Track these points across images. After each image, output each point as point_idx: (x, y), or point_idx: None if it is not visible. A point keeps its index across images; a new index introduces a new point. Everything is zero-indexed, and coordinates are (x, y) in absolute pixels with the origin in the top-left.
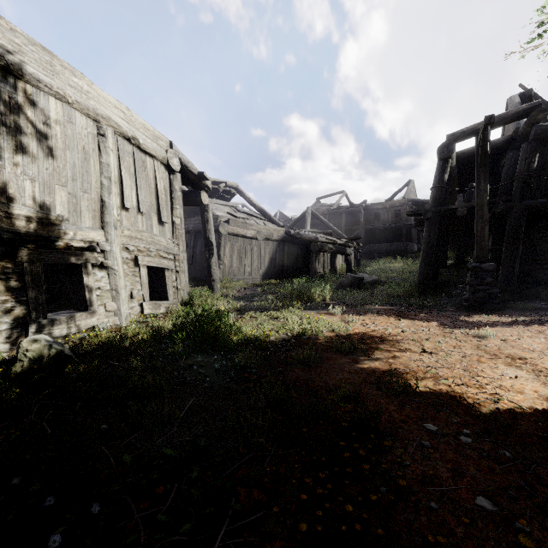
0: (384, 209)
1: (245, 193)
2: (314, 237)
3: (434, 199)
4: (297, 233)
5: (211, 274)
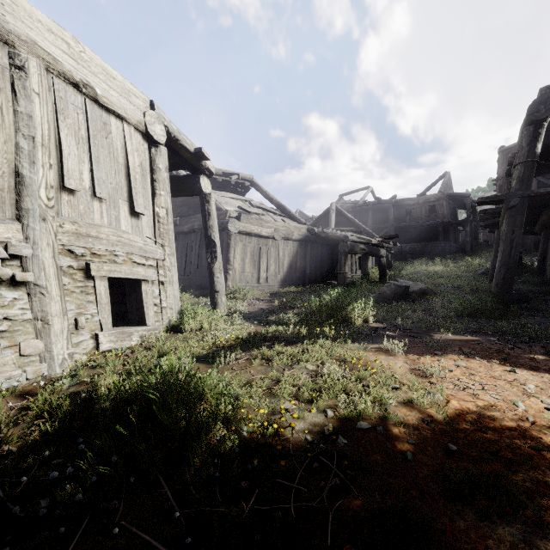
0: (416, 205)
1: (261, 187)
2: (343, 236)
3: (521, 180)
4: (322, 231)
5: (213, 283)
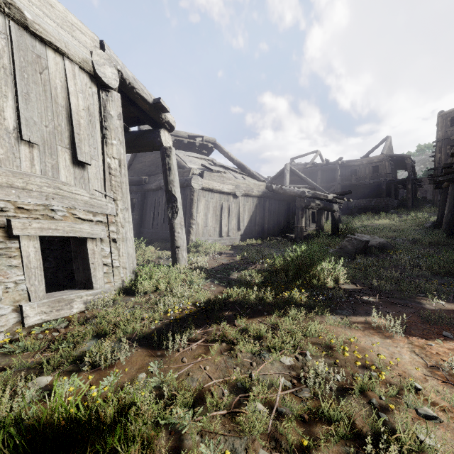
0: (360, 165)
1: (223, 148)
2: (300, 192)
3: None
4: (280, 187)
5: (174, 239)
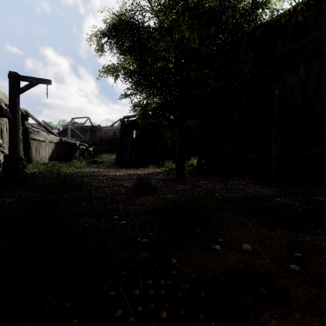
0: (109, 130)
1: (33, 116)
2: (75, 143)
3: (120, 135)
4: (66, 140)
5: (29, 157)
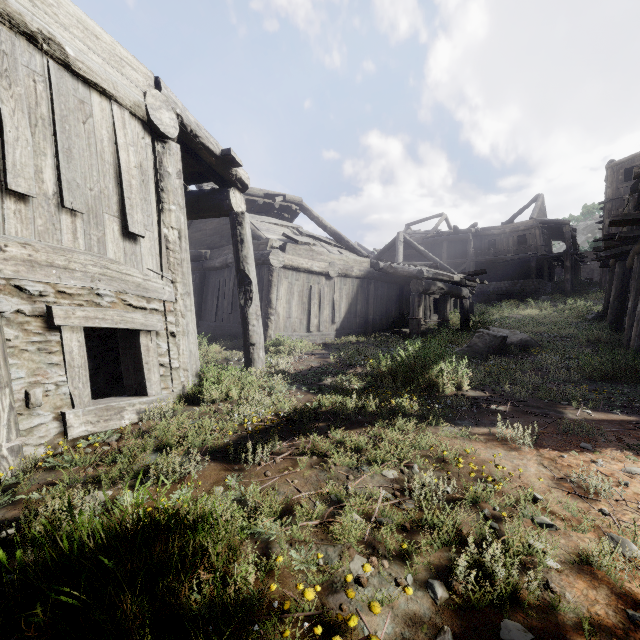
0: (501, 235)
1: (312, 211)
2: (417, 271)
3: None
4: (389, 265)
5: (248, 334)
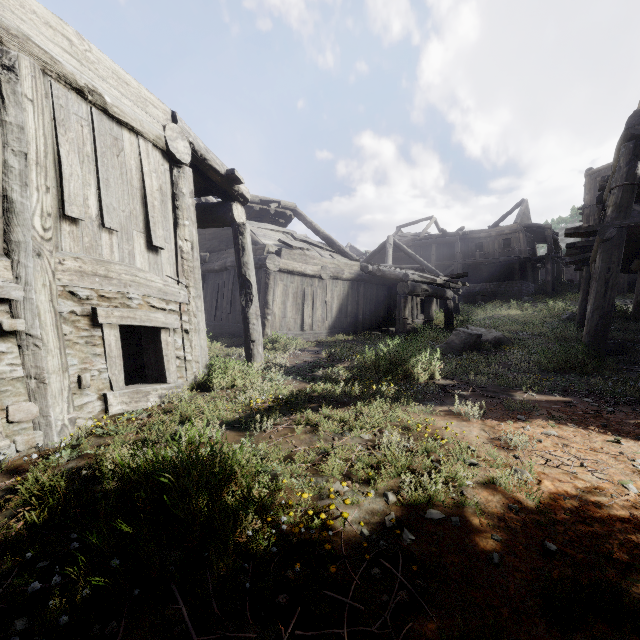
0: (487, 238)
1: (305, 217)
2: (403, 274)
3: (618, 207)
4: (377, 269)
5: (248, 331)
